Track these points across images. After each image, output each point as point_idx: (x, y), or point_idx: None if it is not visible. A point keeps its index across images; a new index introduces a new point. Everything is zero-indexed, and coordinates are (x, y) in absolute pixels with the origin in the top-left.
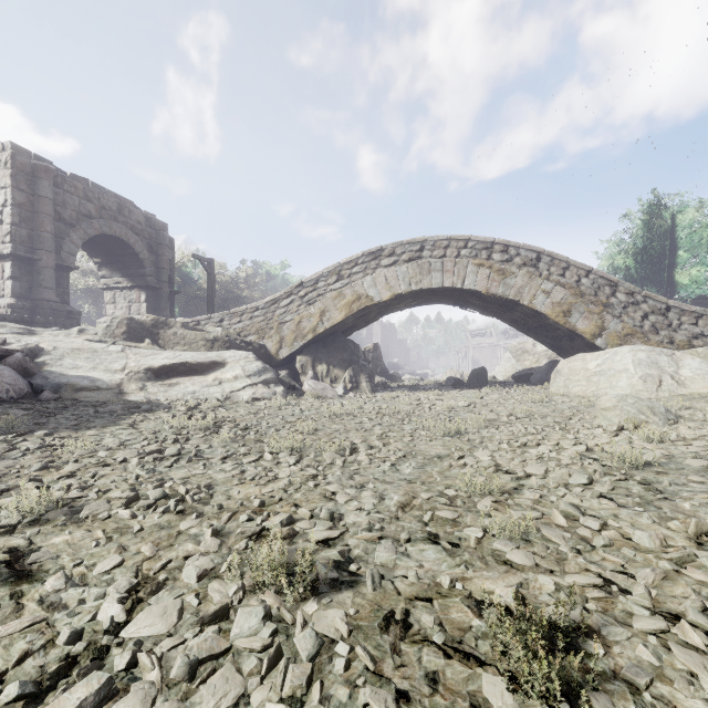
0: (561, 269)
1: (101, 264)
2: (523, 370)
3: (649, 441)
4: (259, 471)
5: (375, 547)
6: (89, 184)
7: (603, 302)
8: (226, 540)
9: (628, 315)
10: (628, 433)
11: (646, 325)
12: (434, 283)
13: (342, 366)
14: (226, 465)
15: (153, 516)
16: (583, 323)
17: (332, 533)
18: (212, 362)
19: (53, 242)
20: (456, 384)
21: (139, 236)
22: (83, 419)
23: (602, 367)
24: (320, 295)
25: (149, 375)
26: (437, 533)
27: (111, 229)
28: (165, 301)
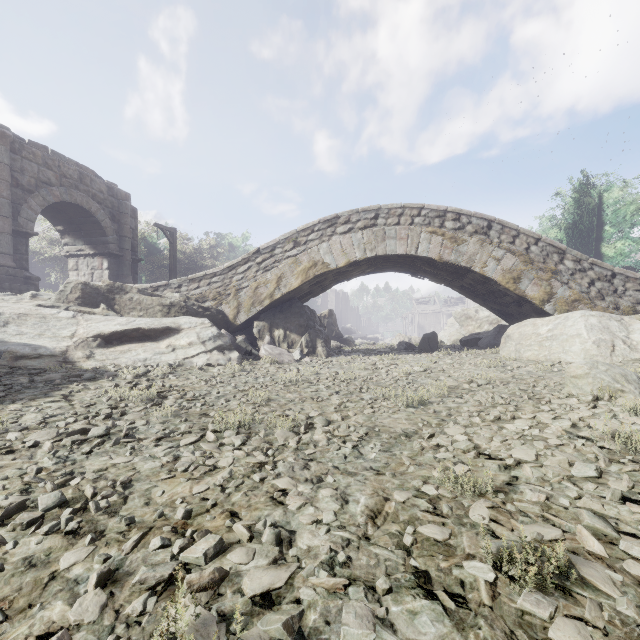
0: (511, 237)
1: (63, 232)
2: (471, 334)
3: (635, 414)
4: (196, 458)
5: (340, 604)
6: (48, 151)
7: (551, 269)
8: (117, 592)
9: (576, 282)
10: (606, 403)
11: (593, 291)
12: (388, 250)
13: (298, 331)
14: (158, 449)
15: (30, 540)
16: (532, 289)
17: (276, 580)
18: (167, 327)
19: (10, 208)
20: (408, 348)
21: (101, 204)
22: (12, 390)
23: (554, 332)
24: (277, 262)
25: (99, 341)
26: (427, 572)
27: (71, 197)
28: (127, 268)
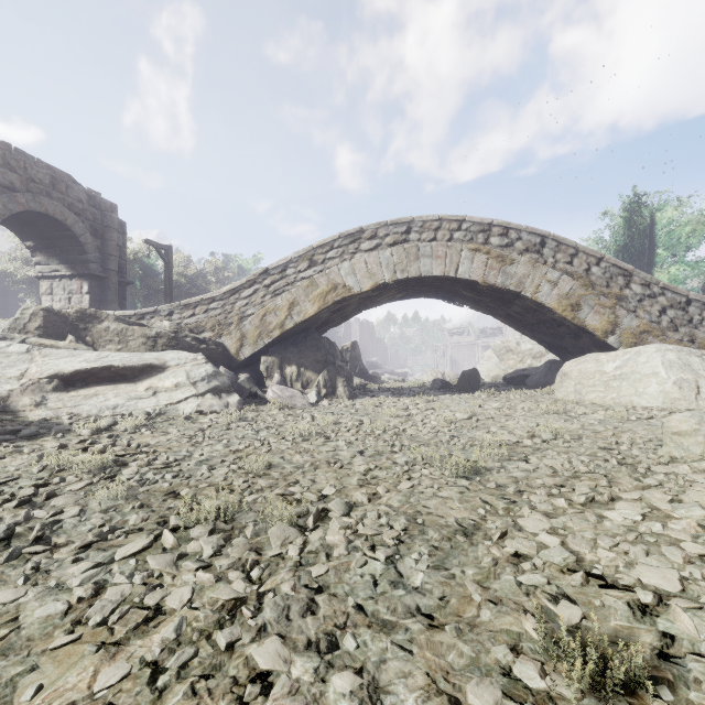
0: (568, 256)
1: (34, 249)
2: (516, 370)
3: None
4: (131, 589)
5: None
6: (11, 149)
7: (616, 294)
8: None
9: (645, 310)
10: None
11: (664, 321)
12: (422, 271)
13: (315, 368)
14: (75, 569)
15: None
16: (594, 318)
17: None
18: (148, 364)
19: None
20: (444, 387)
21: (80, 216)
22: None
23: (623, 370)
24: (288, 284)
25: (56, 383)
26: None
27: (41, 206)
28: (113, 292)
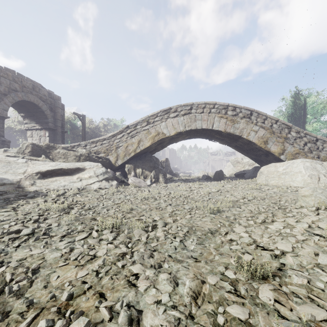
0: (263, 119)
1: (24, 117)
2: (240, 171)
3: None
4: (83, 249)
5: None
6: (15, 73)
7: (284, 136)
8: None
9: (297, 143)
10: (323, 211)
11: (306, 148)
12: (197, 126)
13: (149, 170)
14: (61, 243)
15: None
16: (274, 147)
17: None
18: (77, 168)
19: None
20: (207, 178)
21: (45, 102)
22: None
23: (286, 170)
24: (138, 132)
25: (39, 175)
26: None
27: (28, 98)
28: (59, 136)
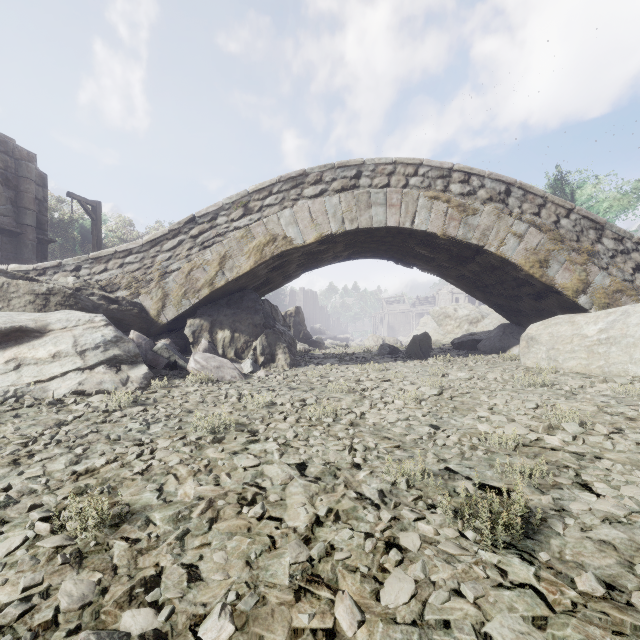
0: (536, 206)
1: None
2: (464, 335)
3: None
4: None
5: None
6: None
7: (587, 249)
8: None
9: (618, 267)
10: None
11: (638, 280)
12: (374, 221)
13: (252, 333)
14: None
15: None
16: (563, 276)
17: None
18: (16, 327)
19: None
20: (392, 353)
21: None
22: None
23: (610, 333)
24: (219, 235)
25: None
26: None
27: None
28: (29, 250)
